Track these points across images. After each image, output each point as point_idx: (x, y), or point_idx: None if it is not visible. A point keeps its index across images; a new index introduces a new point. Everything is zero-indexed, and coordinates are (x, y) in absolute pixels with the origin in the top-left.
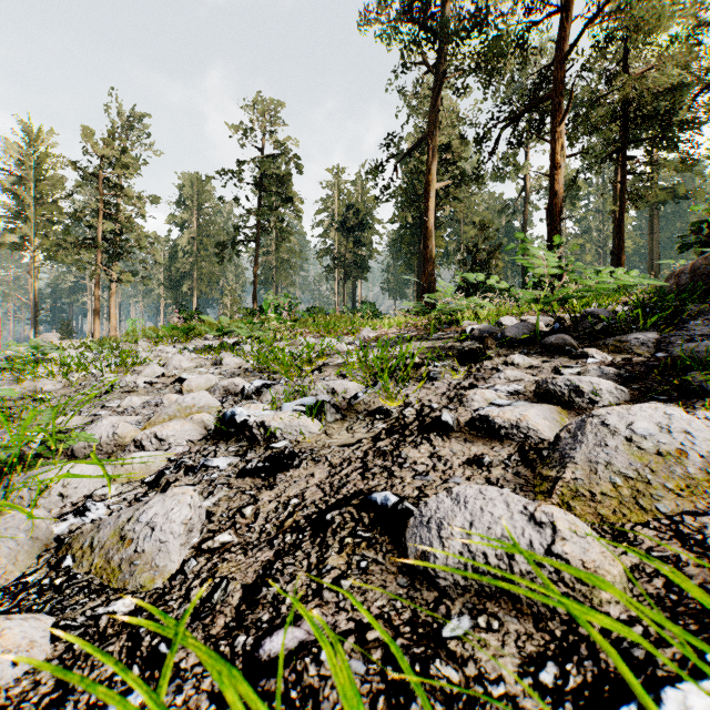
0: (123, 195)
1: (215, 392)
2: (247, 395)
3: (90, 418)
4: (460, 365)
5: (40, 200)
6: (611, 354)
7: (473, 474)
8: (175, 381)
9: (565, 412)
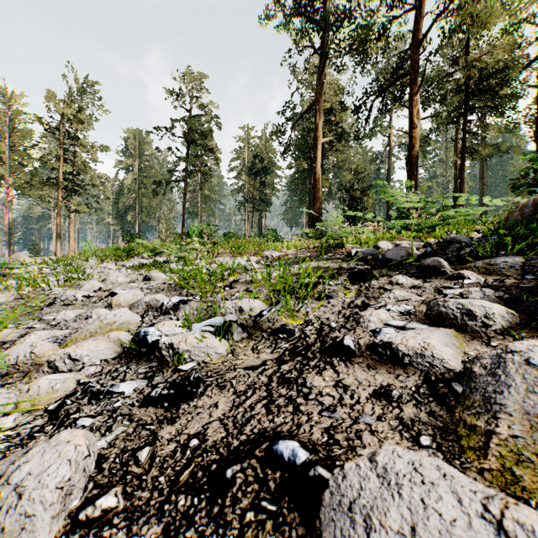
0: (80, 145)
1: (138, 307)
2: (166, 311)
3: (25, 331)
4: (351, 284)
5: (13, 147)
6: (482, 275)
7: (383, 411)
8: (109, 295)
9: (460, 335)
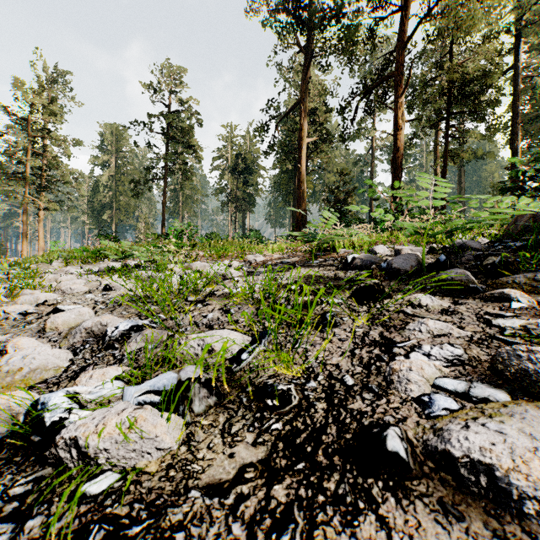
0: (49, 137)
1: (76, 335)
2: (108, 343)
3: None
4: (358, 304)
5: None
6: (528, 295)
7: None
8: (51, 311)
9: None
